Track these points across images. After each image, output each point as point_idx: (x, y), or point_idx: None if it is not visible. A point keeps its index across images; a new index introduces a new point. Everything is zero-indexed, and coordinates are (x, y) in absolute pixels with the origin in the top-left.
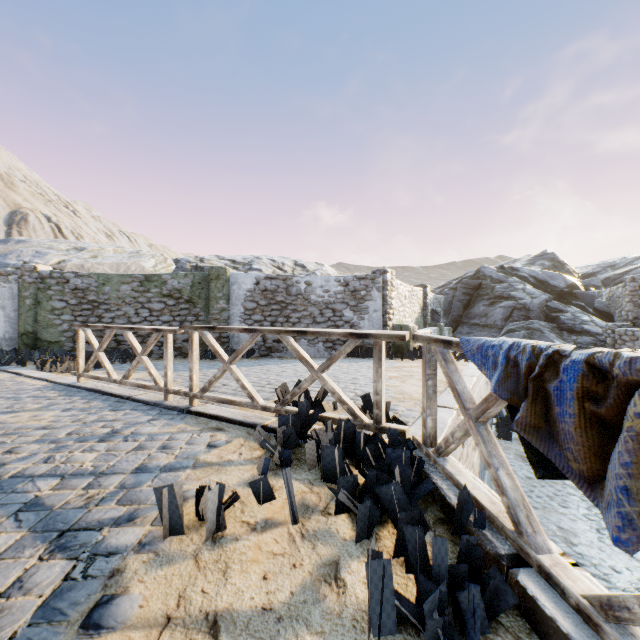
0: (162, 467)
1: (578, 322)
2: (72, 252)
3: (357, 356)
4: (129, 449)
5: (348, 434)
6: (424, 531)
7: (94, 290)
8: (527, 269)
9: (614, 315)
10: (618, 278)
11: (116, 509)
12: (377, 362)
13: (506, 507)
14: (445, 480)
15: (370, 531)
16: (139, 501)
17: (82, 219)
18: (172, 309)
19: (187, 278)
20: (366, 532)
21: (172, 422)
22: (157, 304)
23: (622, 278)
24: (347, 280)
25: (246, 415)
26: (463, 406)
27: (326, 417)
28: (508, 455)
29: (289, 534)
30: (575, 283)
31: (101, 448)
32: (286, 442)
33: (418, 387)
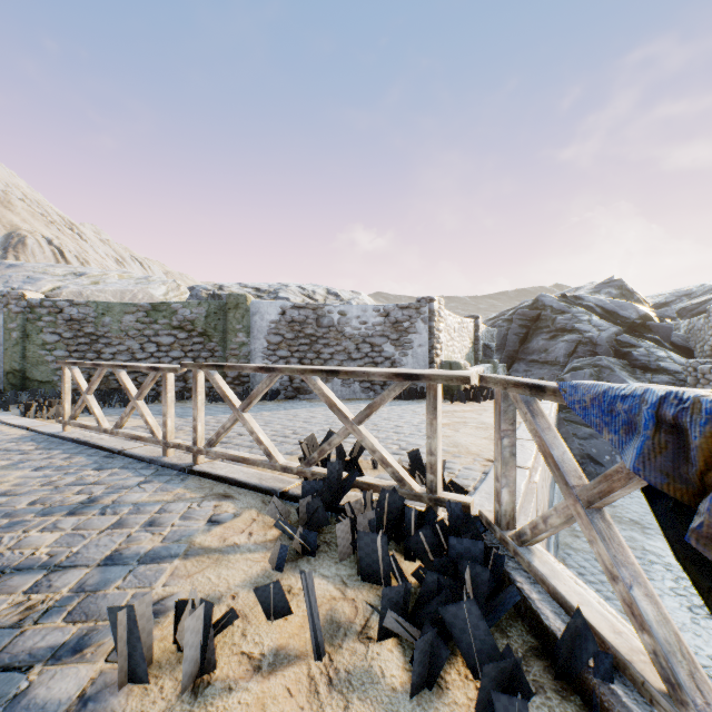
0: (142, 556)
1: (653, 358)
2: (69, 278)
3: (399, 398)
4: (104, 527)
5: (394, 510)
6: (523, 696)
7: (92, 321)
8: (593, 298)
9: (694, 350)
10: (696, 308)
11: (61, 630)
12: (431, 412)
13: (650, 652)
14: (534, 584)
15: (432, 678)
16: (98, 615)
17: (88, 243)
18: (183, 343)
19: (201, 307)
20: (426, 678)
21: (168, 486)
22: (166, 337)
23: (700, 308)
24: (387, 310)
25: (262, 476)
26: (564, 482)
27: (364, 483)
28: None
29: (310, 678)
30: (648, 314)
31: (67, 525)
32: (311, 518)
33: (475, 437)
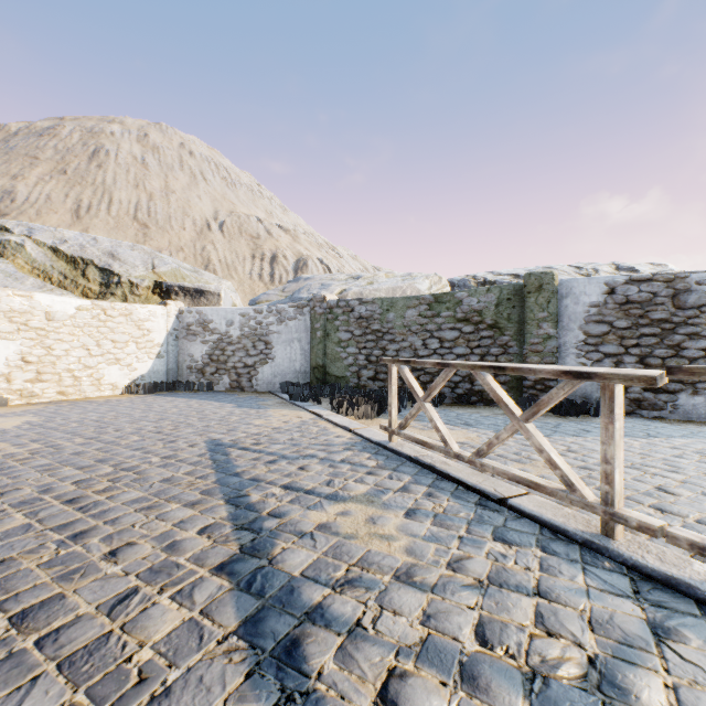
0: None
1: None
2: (350, 281)
3: None
4: None
5: None
6: None
7: (377, 318)
8: None
9: None
10: None
11: None
12: None
13: None
14: None
15: None
16: None
17: (344, 259)
18: (468, 338)
19: (490, 294)
20: None
21: None
22: (449, 332)
23: None
24: None
25: None
26: None
27: None
28: None
29: None
30: None
31: None
32: None
33: None
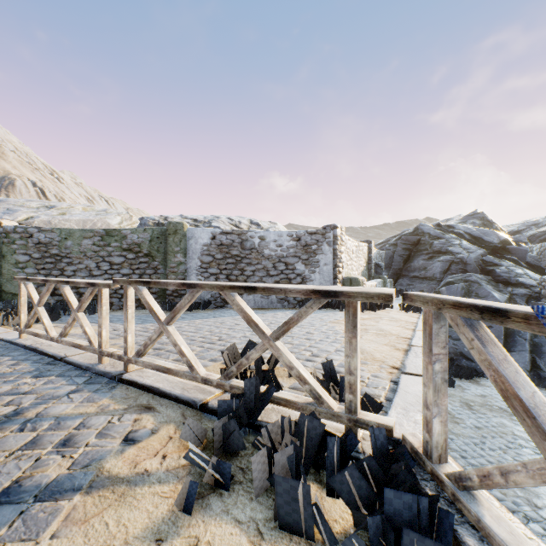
0: (42, 489)
1: (513, 275)
2: (42, 209)
3: None
4: (16, 447)
5: (313, 437)
6: None
7: (57, 244)
8: (462, 226)
9: (545, 268)
10: (543, 235)
11: None
12: (350, 330)
13: None
14: None
15: None
16: None
17: (65, 185)
18: (132, 262)
19: (146, 233)
20: None
21: (95, 396)
22: (117, 258)
23: None
24: (299, 235)
25: (185, 386)
26: (545, 436)
27: (281, 398)
28: (454, 403)
29: None
30: (507, 239)
31: None
32: (227, 440)
33: (377, 344)
